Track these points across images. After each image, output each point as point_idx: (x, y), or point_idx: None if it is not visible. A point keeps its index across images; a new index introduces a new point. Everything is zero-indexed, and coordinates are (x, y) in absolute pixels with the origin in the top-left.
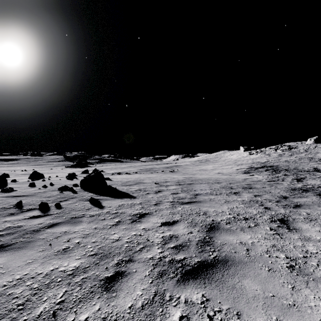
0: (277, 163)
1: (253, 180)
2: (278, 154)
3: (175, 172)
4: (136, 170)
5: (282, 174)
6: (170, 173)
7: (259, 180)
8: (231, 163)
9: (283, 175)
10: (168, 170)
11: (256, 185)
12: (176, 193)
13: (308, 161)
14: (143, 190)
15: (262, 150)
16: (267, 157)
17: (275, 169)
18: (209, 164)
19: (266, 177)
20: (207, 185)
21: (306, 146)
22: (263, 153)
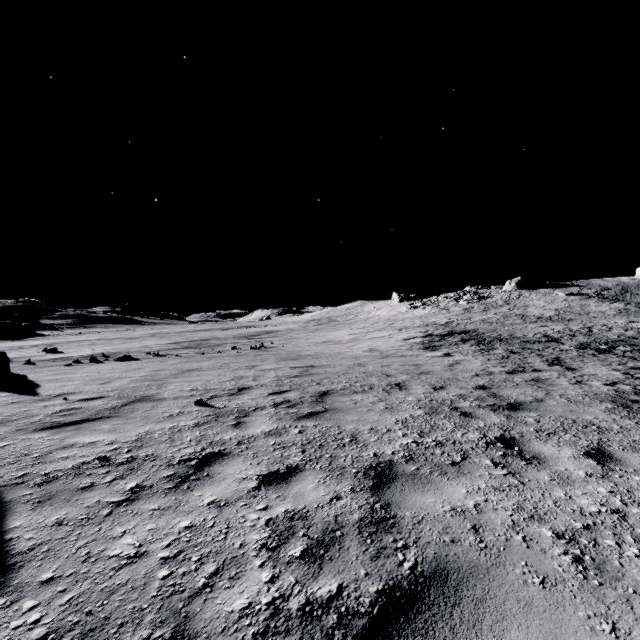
0: (471, 325)
1: (474, 372)
2: (462, 308)
3: (266, 351)
4: (163, 346)
5: (505, 351)
6: (254, 354)
7: (483, 369)
8: (385, 326)
9: (510, 353)
10: (249, 343)
11: (506, 390)
12: (284, 472)
13: (523, 322)
14: (119, 464)
15: (432, 301)
16: (444, 313)
17: (479, 339)
18: (339, 327)
19: (486, 360)
20: (379, 402)
21: (504, 294)
22: (435, 306)
